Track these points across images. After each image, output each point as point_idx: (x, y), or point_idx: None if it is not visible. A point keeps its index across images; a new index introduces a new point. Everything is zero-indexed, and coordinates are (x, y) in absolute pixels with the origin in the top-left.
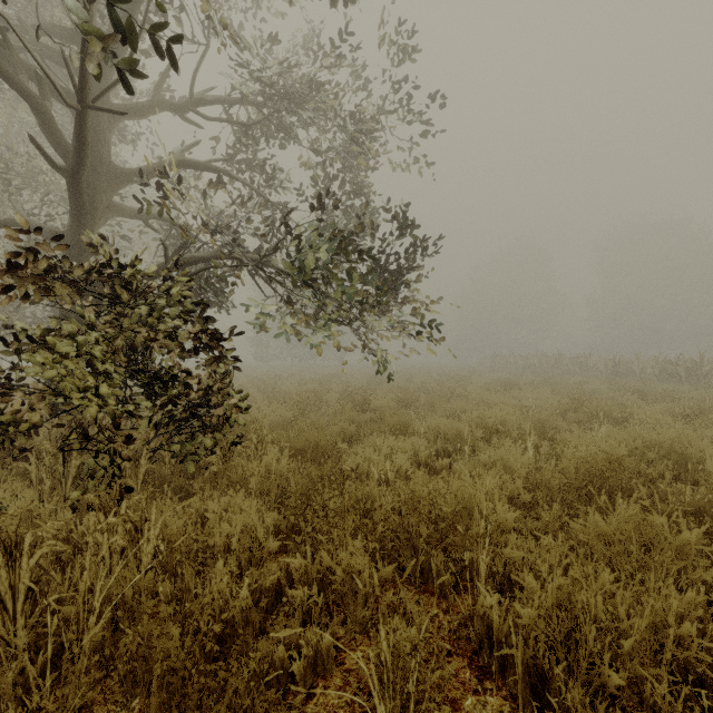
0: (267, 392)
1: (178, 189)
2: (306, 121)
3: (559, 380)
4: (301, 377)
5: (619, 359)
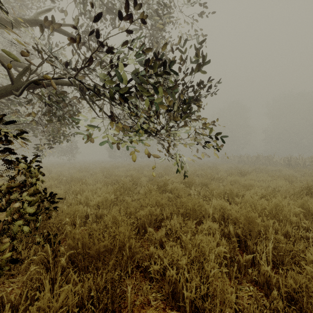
0: (108, 176)
1: None
2: None
3: (265, 168)
4: (129, 166)
5: (291, 157)
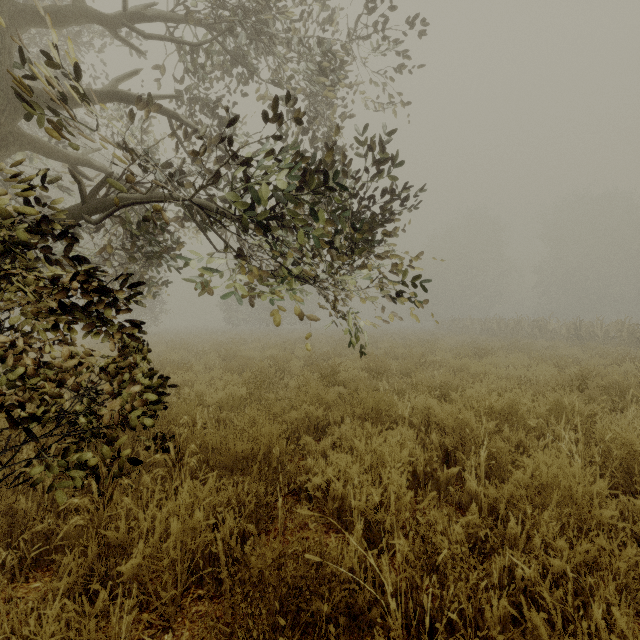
0: (228, 358)
1: (78, 89)
2: (264, 42)
3: (528, 344)
4: (266, 340)
5: (581, 323)
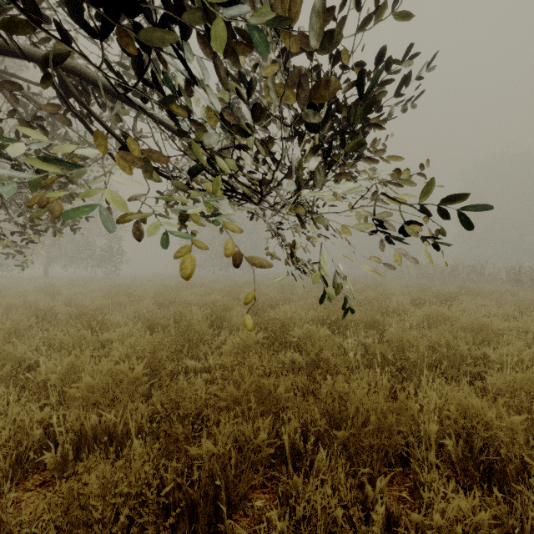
0: (166, 304)
1: None
2: None
3: (480, 289)
4: (215, 284)
5: (520, 267)
